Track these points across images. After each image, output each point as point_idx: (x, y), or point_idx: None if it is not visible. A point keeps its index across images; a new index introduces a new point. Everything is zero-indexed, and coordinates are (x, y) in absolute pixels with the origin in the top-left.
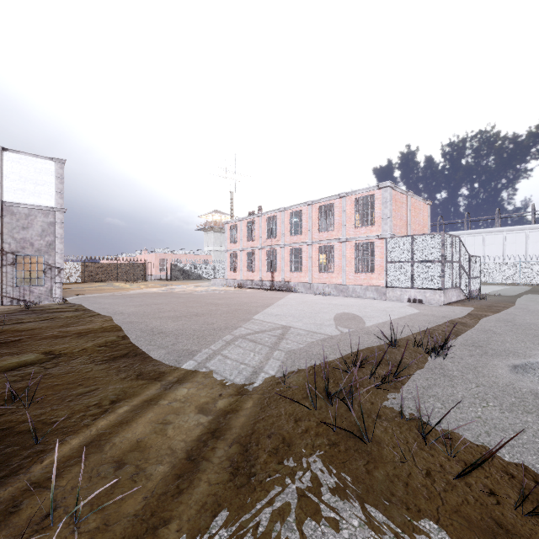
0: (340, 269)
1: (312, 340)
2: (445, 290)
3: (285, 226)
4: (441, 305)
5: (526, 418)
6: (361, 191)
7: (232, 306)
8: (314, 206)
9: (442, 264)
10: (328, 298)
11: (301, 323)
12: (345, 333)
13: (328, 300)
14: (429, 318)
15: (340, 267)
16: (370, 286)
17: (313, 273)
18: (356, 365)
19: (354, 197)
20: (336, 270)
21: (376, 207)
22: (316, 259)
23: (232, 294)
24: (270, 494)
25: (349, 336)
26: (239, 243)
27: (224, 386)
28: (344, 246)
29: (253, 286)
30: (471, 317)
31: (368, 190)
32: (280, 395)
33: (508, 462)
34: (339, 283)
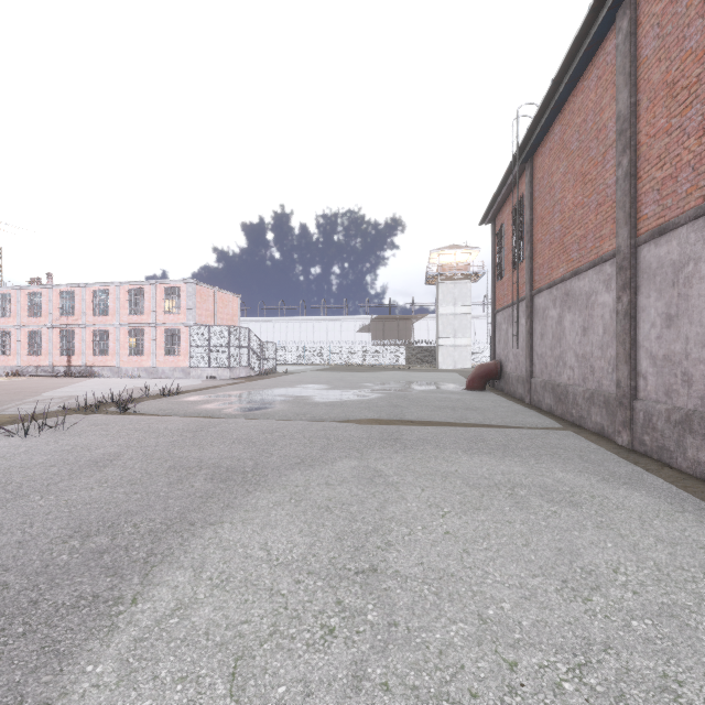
0: (151, 353)
1: (93, 399)
2: (232, 368)
3: (88, 304)
4: (228, 379)
5: (170, 405)
6: (170, 282)
7: (13, 390)
8: (123, 288)
9: (229, 348)
10: (134, 380)
11: (91, 394)
12: (123, 395)
13: (132, 381)
14: (200, 386)
15: (151, 350)
16: (177, 368)
17: (122, 356)
18: (113, 401)
19: (164, 286)
20: (146, 354)
21: (183, 299)
22: (125, 342)
23: (7, 382)
24: (52, 420)
25: (124, 396)
26: (15, 319)
27: (24, 413)
28: (154, 330)
29: (38, 374)
30: (232, 384)
31: (176, 283)
32: (59, 407)
33: (145, 410)
34: (150, 366)
